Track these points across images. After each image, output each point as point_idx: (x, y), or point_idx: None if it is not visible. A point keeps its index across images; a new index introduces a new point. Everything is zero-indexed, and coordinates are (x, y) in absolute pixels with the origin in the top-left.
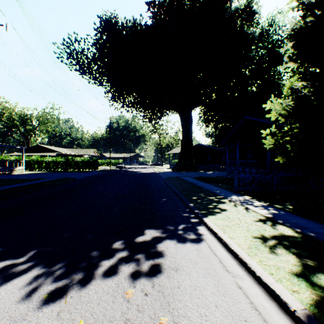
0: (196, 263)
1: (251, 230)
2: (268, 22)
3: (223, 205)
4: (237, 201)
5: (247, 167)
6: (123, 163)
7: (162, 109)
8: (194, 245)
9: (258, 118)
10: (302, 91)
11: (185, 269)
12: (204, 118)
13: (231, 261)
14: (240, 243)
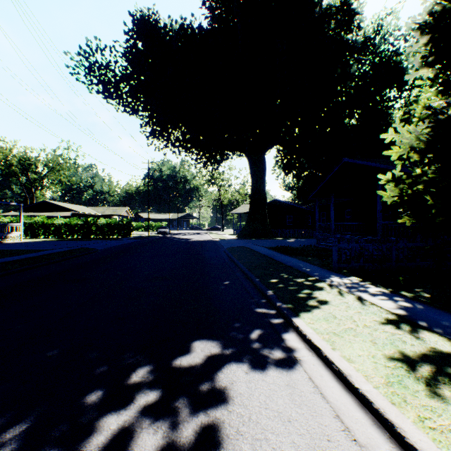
0: (291, 421)
1: (380, 343)
2: (373, 26)
3: (321, 293)
4: (341, 285)
5: (345, 233)
6: (168, 227)
7: (223, 150)
8: (282, 374)
9: (364, 160)
10: (445, 112)
11: (270, 439)
12: (282, 163)
13: (358, 415)
14: (367, 372)
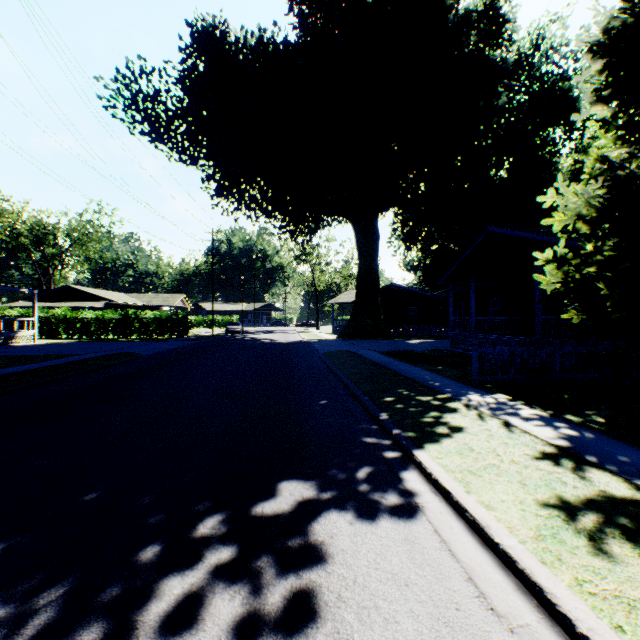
0: (409, 585)
1: (532, 484)
2: (531, 39)
3: (454, 416)
4: (483, 406)
5: (491, 332)
6: (240, 323)
7: (318, 214)
8: (399, 526)
9: (517, 230)
10: (626, 166)
11: (381, 607)
12: (402, 233)
13: (498, 577)
14: (512, 522)
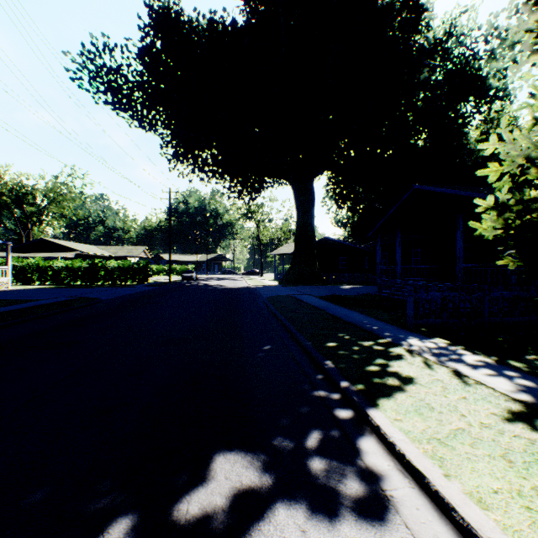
0: None
1: (520, 461)
2: (444, 27)
3: (400, 364)
4: (426, 352)
5: (413, 278)
6: (195, 271)
7: (262, 176)
8: (368, 535)
9: (440, 187)
10: None
11: None
12: (334, 193)
13: None
14: (524, 535)
